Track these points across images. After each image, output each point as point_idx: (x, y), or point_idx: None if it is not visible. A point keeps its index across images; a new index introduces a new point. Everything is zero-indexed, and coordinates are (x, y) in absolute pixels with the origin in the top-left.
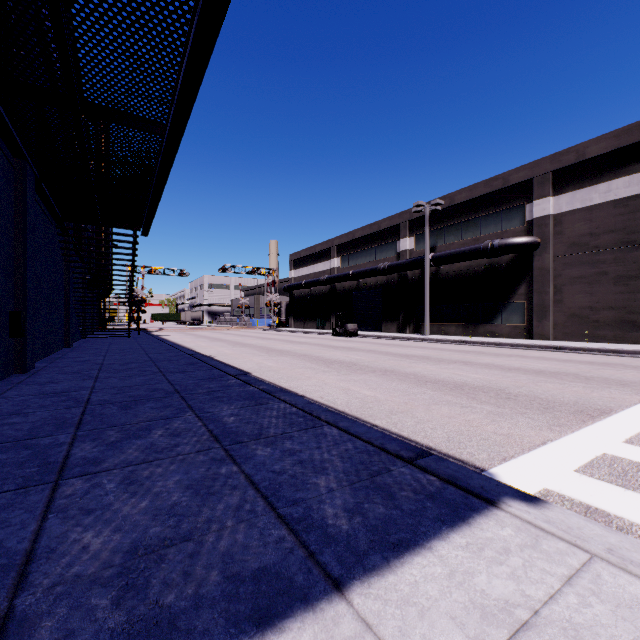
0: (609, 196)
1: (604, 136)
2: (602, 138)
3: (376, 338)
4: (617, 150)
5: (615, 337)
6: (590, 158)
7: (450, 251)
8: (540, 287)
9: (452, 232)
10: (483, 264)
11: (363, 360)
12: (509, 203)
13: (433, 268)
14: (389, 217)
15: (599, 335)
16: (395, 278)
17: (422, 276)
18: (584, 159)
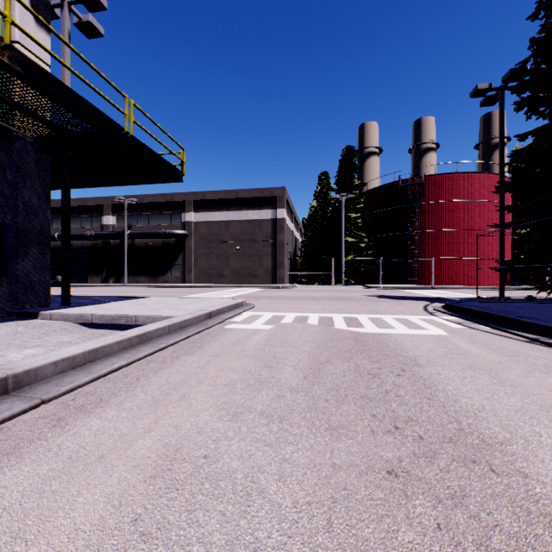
0: (214, 219)
1: (213, 191)
2: (212, 192)
3: (86, 287)
4: (217, 199)
5: (216, 281)
6: (208, 199)
7: (142, 231)
8: (189, 257)
9: (143, 219)
10: (161, 241)
11: (94, 293)
12: (175, 210)
13: (130, 240)
14: (95, 198)
15: (211, 280)
16: (100, 243)
17: (122, 244)
18: (206, 199)
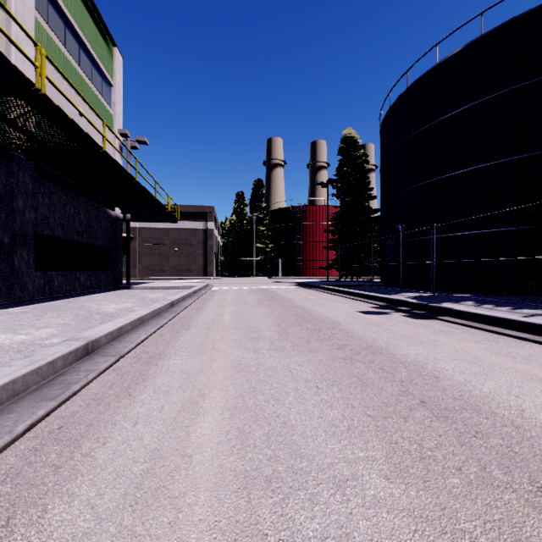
0: (157, 226)
1: None
2: None
3: None
4: None
5: (158, 275)
6: None
7: None
8: (134, 256)
9: None
10: None
11: None
12: None
13: None
14: None
15: (154, 274)
16: None
17: None
18: None
